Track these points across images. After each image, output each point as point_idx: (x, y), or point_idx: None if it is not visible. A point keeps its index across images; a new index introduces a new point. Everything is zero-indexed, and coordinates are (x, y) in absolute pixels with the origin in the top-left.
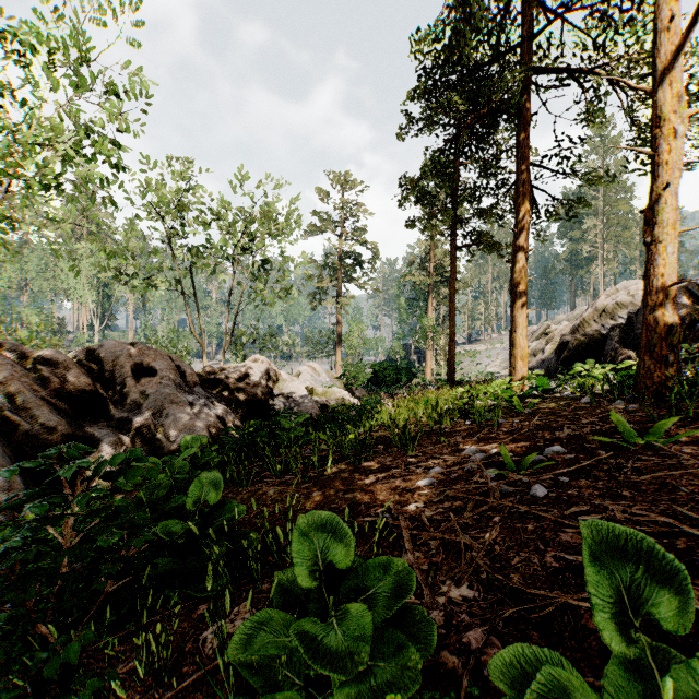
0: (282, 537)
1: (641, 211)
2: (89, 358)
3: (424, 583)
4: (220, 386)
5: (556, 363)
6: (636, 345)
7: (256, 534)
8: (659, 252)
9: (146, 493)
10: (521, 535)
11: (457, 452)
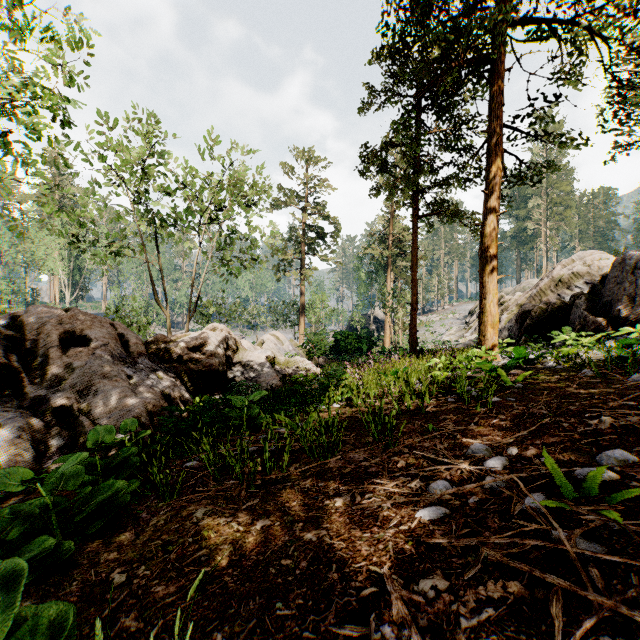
0: None
1: None
2: (11, 325)
3: None
4: (171, 356)
5: (518, 331)
6: (605, 313)
7: None
8: None
9: None
10: None
11: (457, 449)
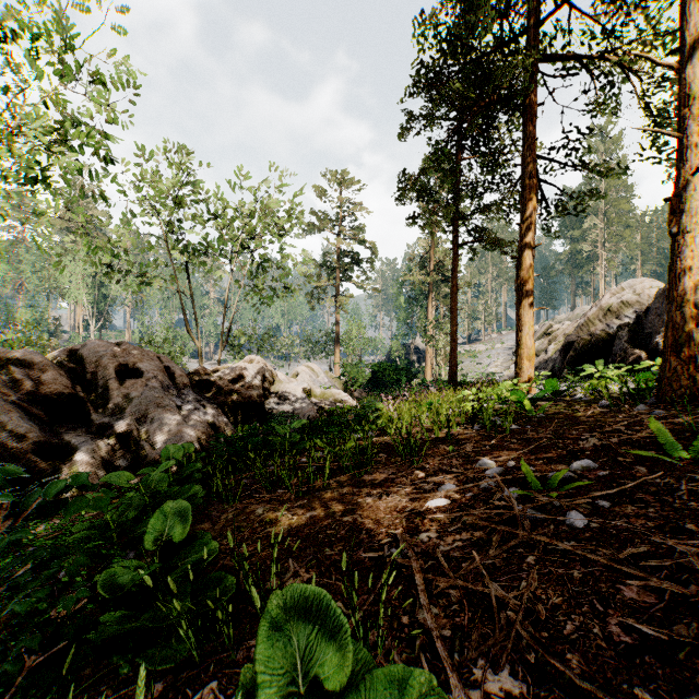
0: (258, 601)
1: (665, 199)
2: (70, 359)
3: (449, 665)
4: (212, 387)
5: (561, 363)
6: (646, 345)
7: (232, 579)
8: (686, 244)
9: (114, 515)
10: (568, 587)
11: (468, 464)
